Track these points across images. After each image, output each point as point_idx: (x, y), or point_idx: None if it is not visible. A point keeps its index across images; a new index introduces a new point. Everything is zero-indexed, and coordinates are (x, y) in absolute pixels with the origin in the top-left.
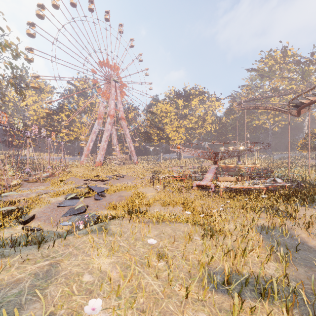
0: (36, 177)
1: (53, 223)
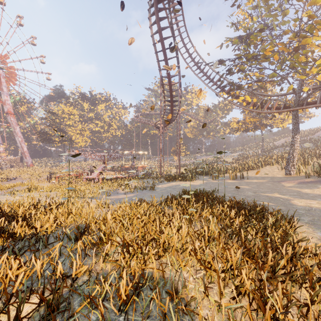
0: None
1: None
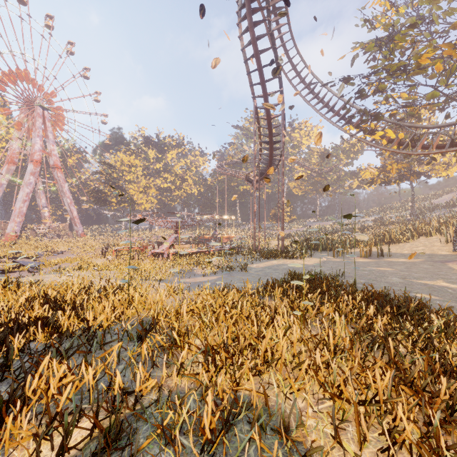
0: None
1: None
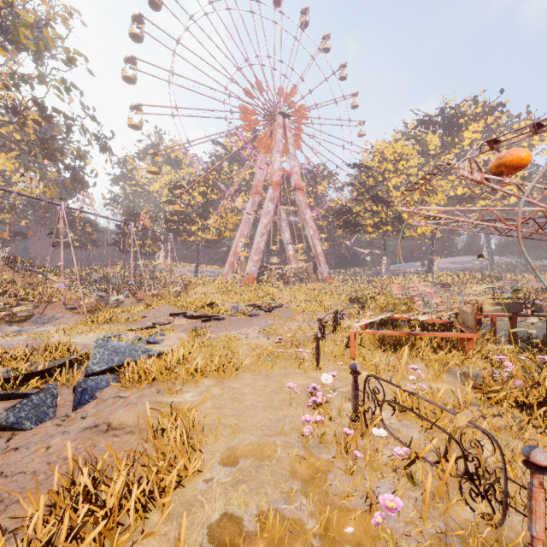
0: (87, 301)
1: None
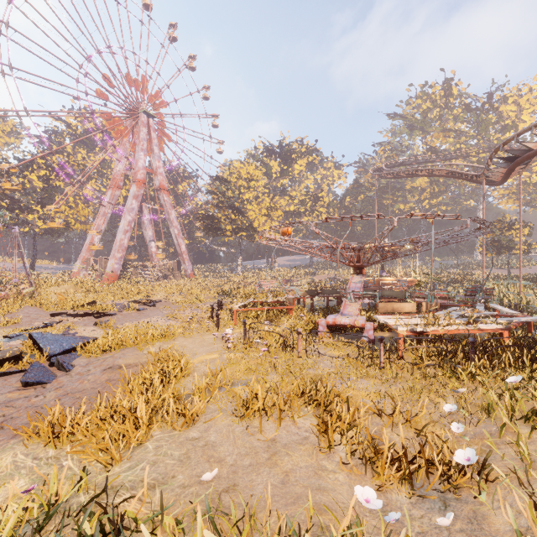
0: None
1: None
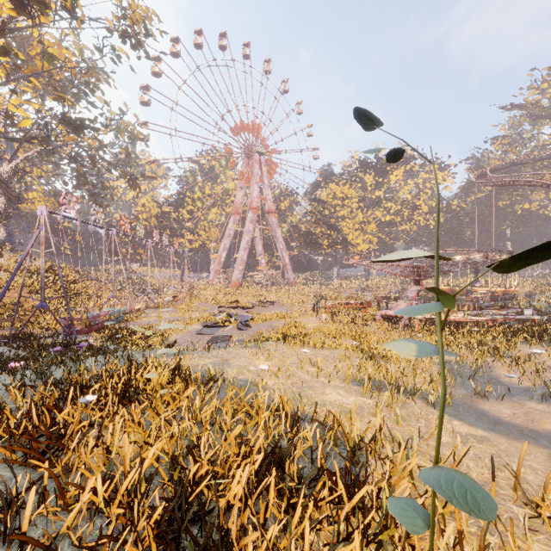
0: (158, 300)
1: (198, 348)
